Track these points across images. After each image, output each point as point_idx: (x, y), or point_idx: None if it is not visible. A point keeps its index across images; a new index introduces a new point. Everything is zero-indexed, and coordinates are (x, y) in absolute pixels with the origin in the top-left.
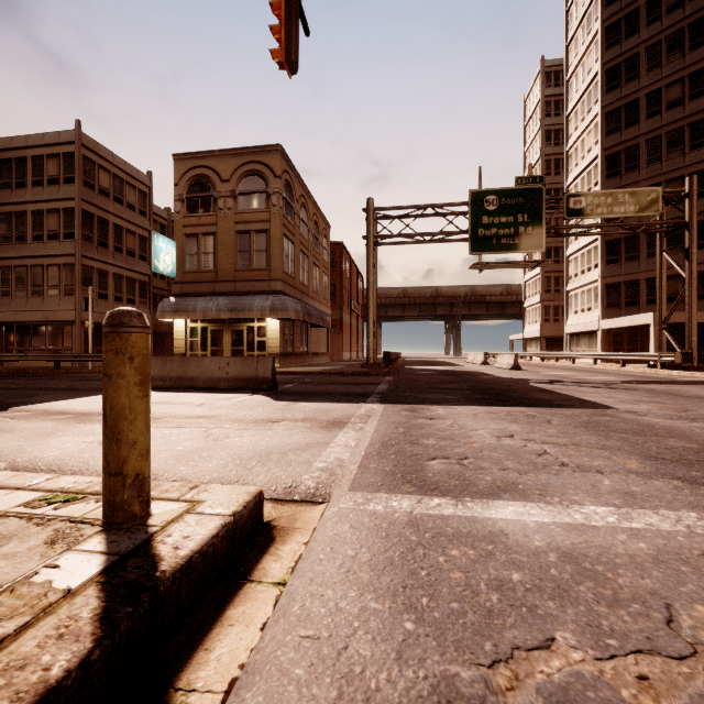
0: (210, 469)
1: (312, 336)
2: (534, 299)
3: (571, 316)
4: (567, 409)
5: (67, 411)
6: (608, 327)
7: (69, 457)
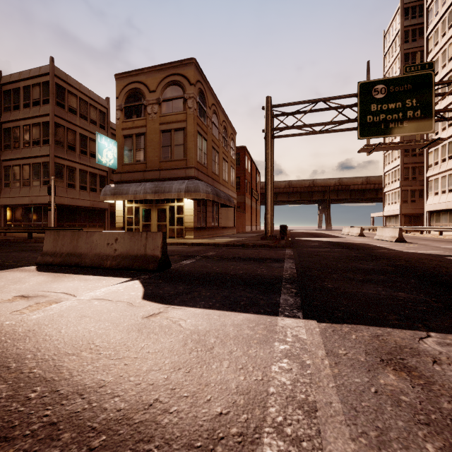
0: None
1: (222, 213)
2: (393, 185)
3: (431, 197)
4: None
5: None
6: None
7: None
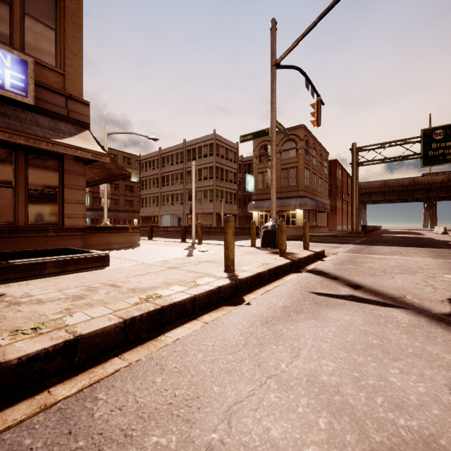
0: None
1: (318, 216)
2: None
3: None
4: (438, 249)
5: None
6: None
7: None
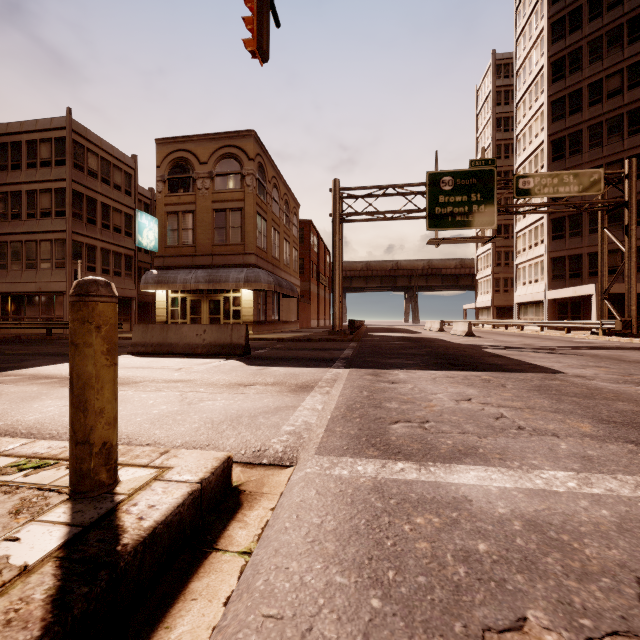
0: (183, 432)
1: (283, 305)
2: (485, 272)
3: (519, 287)
4: (519, 374)
5: (53, 376)
6: (554, 297)
7: (50, 420)
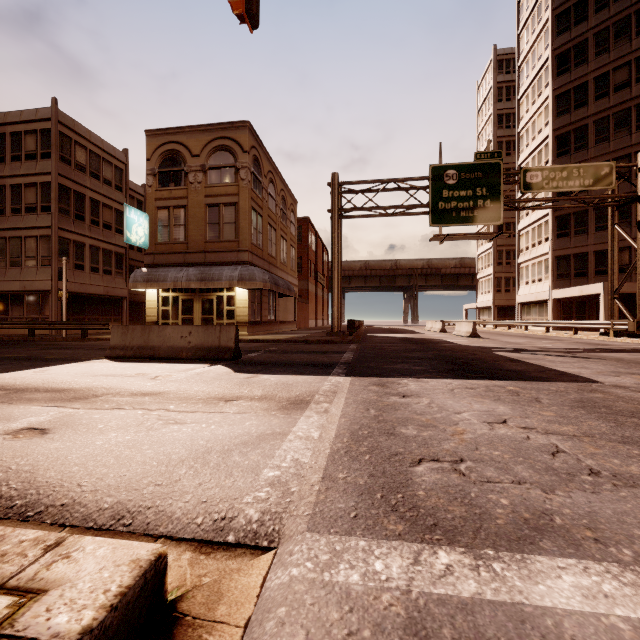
0: (120, 482)
1: (280, 305)
2: (486, 271)
3: (522, 286)
4: (548, 383)
5: (2, 387)
6: (559, 296)
7: None
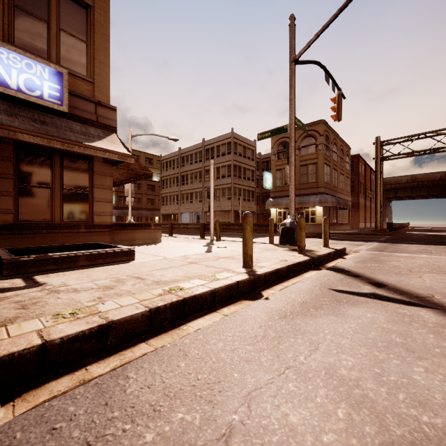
0: None
1: (339, 214)
2: None
3: None
4: None
5: None
6: None
7: None
